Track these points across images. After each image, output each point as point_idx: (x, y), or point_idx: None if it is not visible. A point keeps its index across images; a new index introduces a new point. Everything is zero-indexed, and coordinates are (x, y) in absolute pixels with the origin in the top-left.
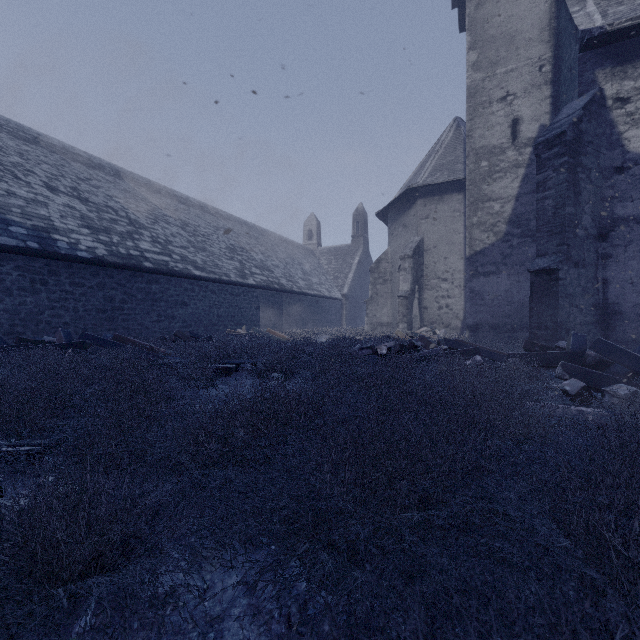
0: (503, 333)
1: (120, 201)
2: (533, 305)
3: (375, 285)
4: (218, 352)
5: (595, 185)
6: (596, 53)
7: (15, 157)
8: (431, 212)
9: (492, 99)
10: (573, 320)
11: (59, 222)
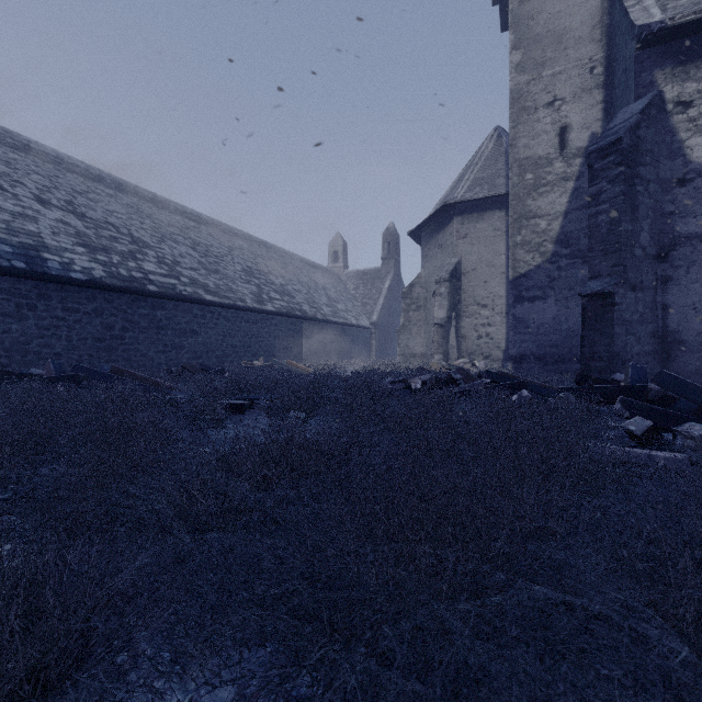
0: (550, 365)
1: (122, 217)
2: (585, 333)
3: (407, 312)
4: (230, 386)
5: (654, 199)
6: (655, 51)
7: (1, 166)
8: (469, 231)
9: (538, 104)
10: (630, 350)
11: (50, 239)
